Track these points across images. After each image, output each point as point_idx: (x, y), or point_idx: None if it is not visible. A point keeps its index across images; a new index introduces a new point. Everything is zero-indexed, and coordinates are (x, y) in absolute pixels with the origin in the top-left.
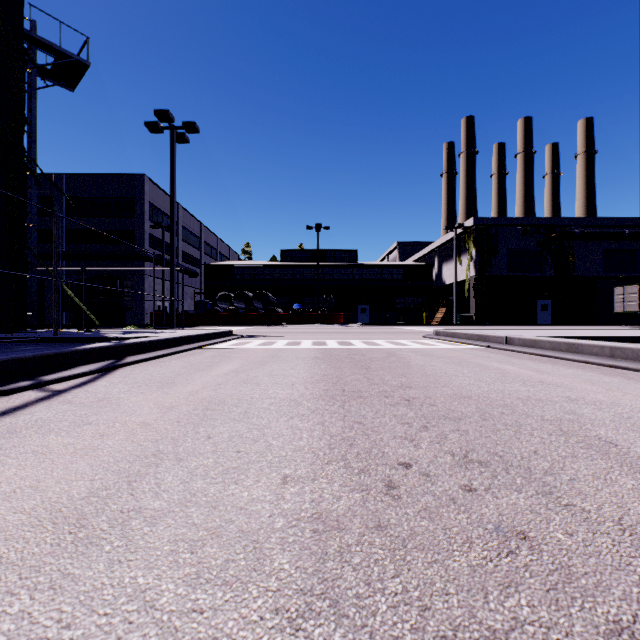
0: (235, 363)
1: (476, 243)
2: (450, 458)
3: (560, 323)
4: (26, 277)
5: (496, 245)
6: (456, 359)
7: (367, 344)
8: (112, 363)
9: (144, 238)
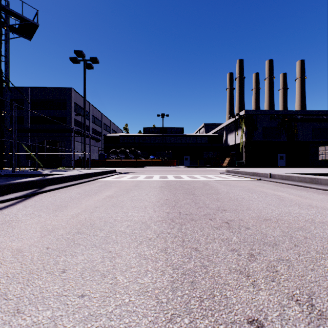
0: (112, 190)
1: (246, 123)
2: (298, 309)
3: (290, 165)
4: (2, 140)
5: (256, 124)
6: (245, 187)
7: (190, 177)
8: (34, 191)
9: (71, 121)
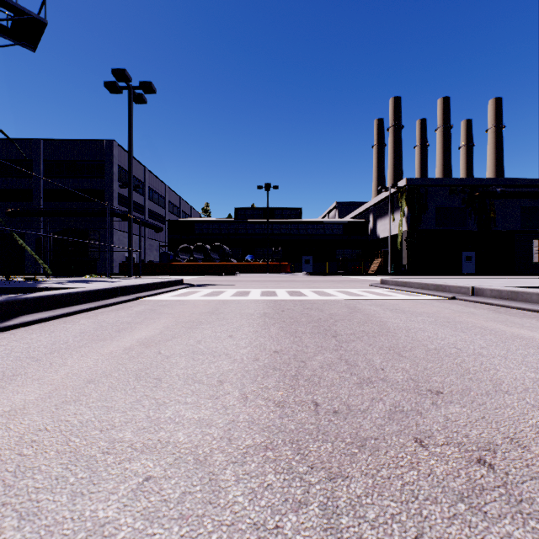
0: (158, 325)
1: (408, 201)
2: None
3: (482, 272)
4: None
5: (426, 203)
6: (439, 317)
7: (319, 294)
8: None
9: (113, 196)
